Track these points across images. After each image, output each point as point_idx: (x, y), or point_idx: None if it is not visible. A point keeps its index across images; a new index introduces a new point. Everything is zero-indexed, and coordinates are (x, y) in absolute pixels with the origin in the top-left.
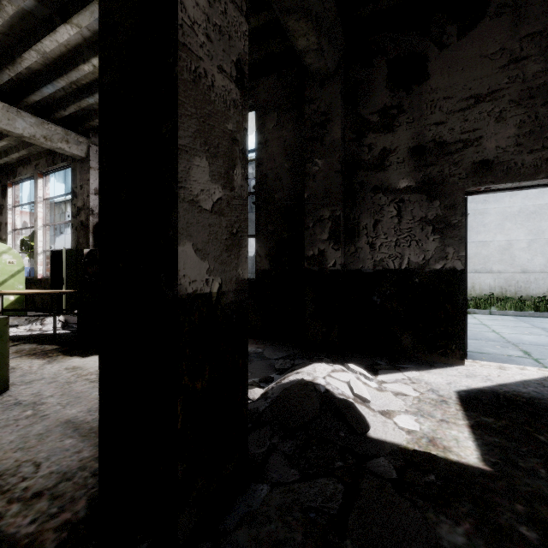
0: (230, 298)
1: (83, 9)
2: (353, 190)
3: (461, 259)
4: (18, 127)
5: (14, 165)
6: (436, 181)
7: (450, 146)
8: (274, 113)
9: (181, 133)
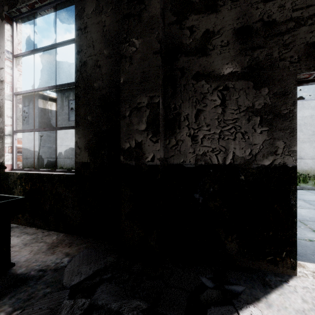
0: None
1: None
2: (173, 77)
3: (292, 155)
4: None
5: None
6: (264, 66)
7: (280, 26)
8: None
9: None
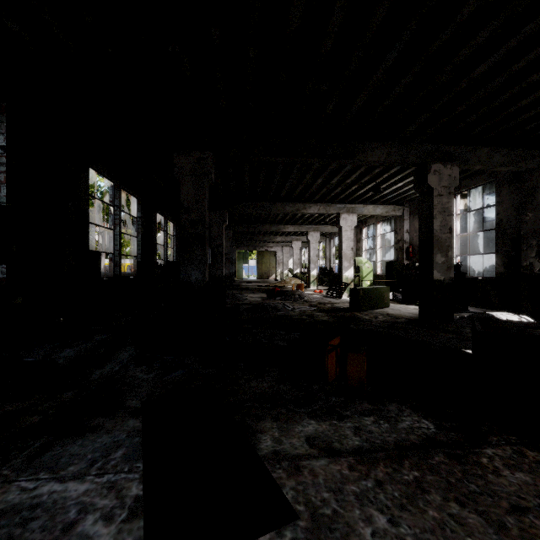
0: (447, 281)
1: (407, 179)
2: None
3: None
4: (377, 212)
5: (365, 218)
6: None
7: None
8: (506, 185)
9: (434, 251)
